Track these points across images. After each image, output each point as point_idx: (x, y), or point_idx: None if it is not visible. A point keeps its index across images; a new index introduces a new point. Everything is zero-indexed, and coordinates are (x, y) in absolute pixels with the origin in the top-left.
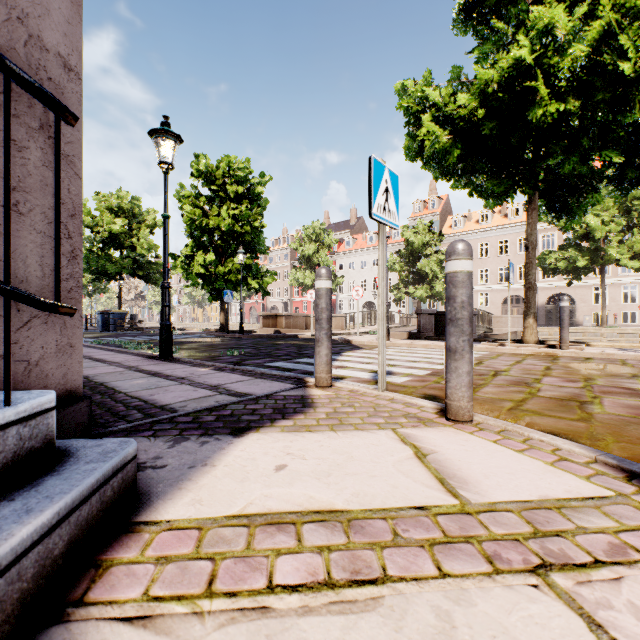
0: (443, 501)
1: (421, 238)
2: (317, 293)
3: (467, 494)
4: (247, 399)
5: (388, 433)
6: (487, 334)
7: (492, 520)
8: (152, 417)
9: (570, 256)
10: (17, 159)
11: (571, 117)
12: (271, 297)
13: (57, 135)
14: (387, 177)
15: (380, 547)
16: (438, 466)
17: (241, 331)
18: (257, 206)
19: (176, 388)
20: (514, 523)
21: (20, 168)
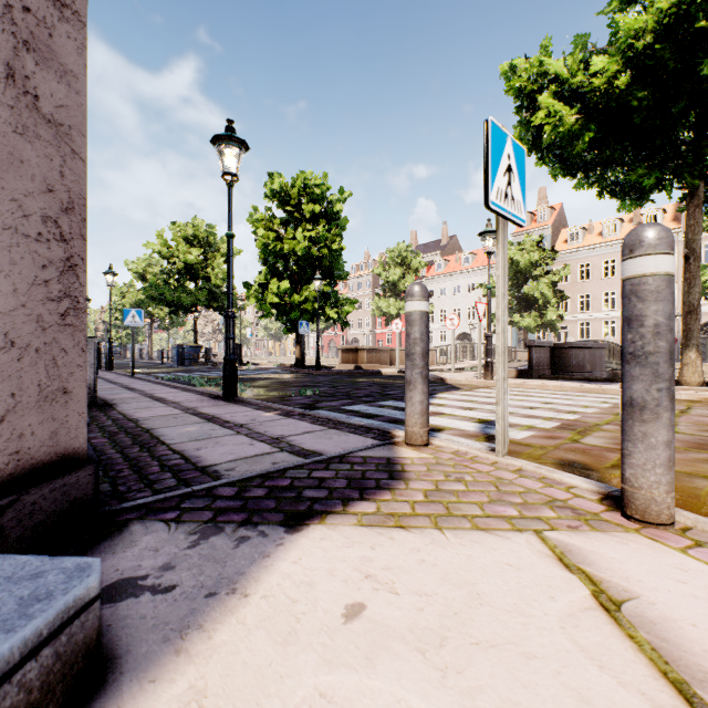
0: None
1: (528, 256)
2: (408, 318)
3: None
4: (314, 461)
5: (531, 540)
6: (616, 371)
7: None
8: (186, 485)
9: None
10: None
11: None
12: (351, 329)
13: None
14: (510, 151)
15: None
16: (656, 639)
17: (318, 366)
18: (335, 226)
19: (229, 440)
20: None
21: None
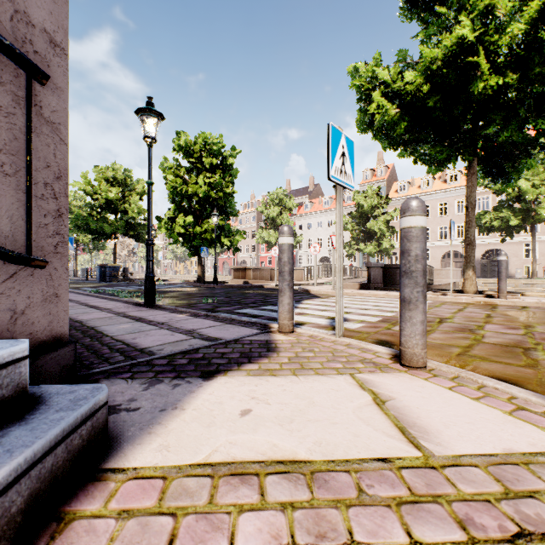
0: (406, 453)
1: (370, 201)
2: (280, 248)
3: (429, 445)
4: (217, 343)
5: (346, 378)
6: (429, 285)
7: (459, 476)
8: (132, 359)
9: (503, 216)
10: (3, 124)
11: (509, 89)
12: (241, 253)
13: (27, 92)
14: (344, 143)
15: (345, 505)
16: (397, 414)
17: (215, 282)
18: (229, 175)
19: (156, 332)
20: (482, 480)
21: (6, 132)
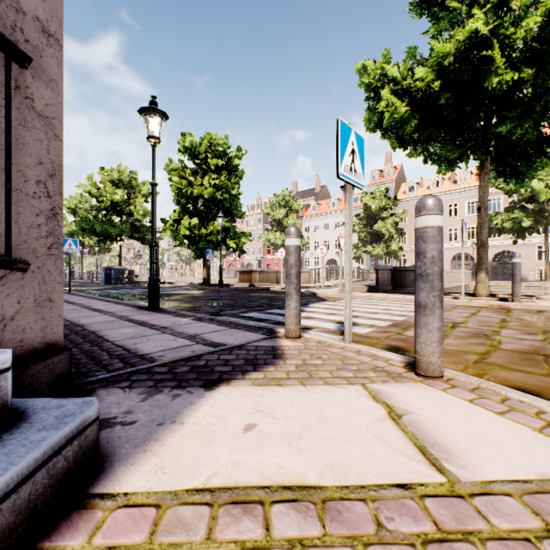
0: (428, 477)
1: (378, 203)
2: (287, 250)
3: (454, 469)
4: (221, 349)
5: (358, 389)
6: None
7: (490, 508)
8: (131, 367)
9: (515, 217)
10: None
11: (525, 85)
12: (247, 255)
13: (6, 76)
14: (353, 139)
15: (362, 544)
16: (415, 430)
17: (220, 284)
18: (234, 176)
19: (158, 337)
20: (518, 513)
21: None
